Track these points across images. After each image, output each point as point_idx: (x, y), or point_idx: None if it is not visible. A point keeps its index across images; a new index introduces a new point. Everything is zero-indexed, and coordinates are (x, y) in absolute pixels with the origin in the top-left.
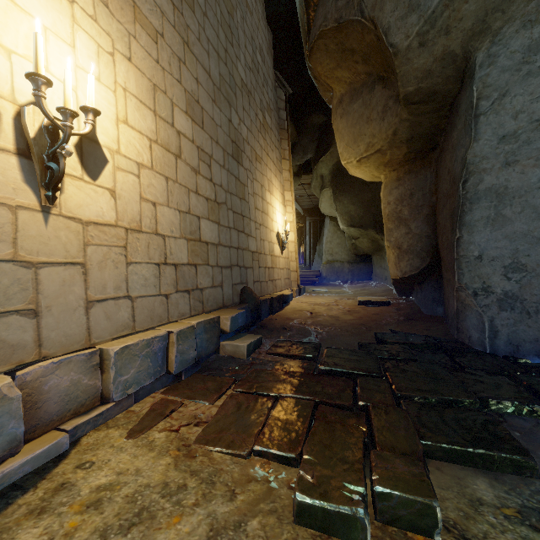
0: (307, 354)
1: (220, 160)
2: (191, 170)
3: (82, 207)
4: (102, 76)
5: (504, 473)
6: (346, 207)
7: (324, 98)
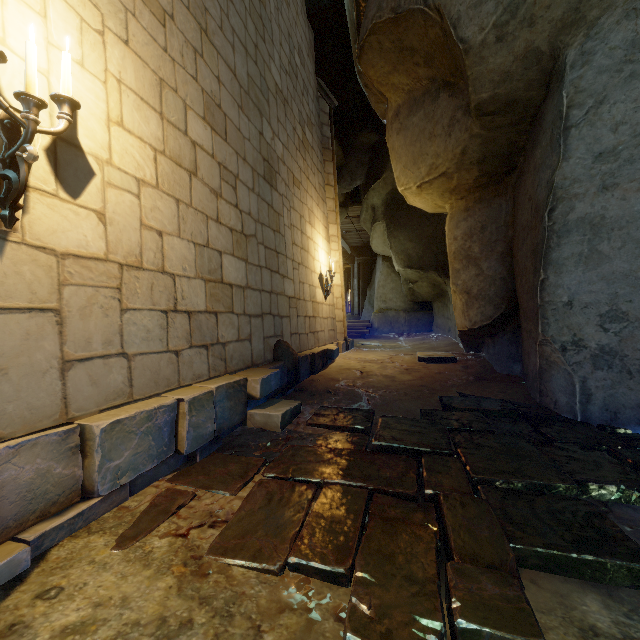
0: (357, 425)
1: (248, 182)
2: (211, 192)
3: (56, 233)
4: (87, 60)
5: (619, 587)
6: (402, 244)
7: (376, 111)
